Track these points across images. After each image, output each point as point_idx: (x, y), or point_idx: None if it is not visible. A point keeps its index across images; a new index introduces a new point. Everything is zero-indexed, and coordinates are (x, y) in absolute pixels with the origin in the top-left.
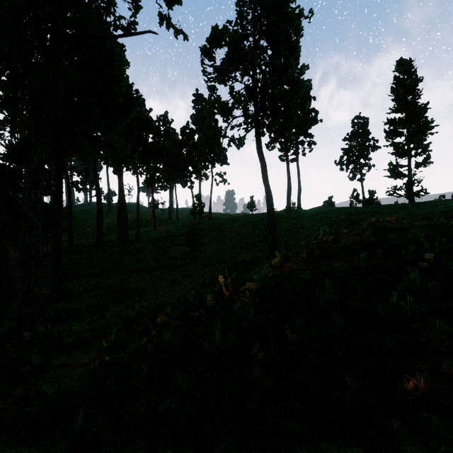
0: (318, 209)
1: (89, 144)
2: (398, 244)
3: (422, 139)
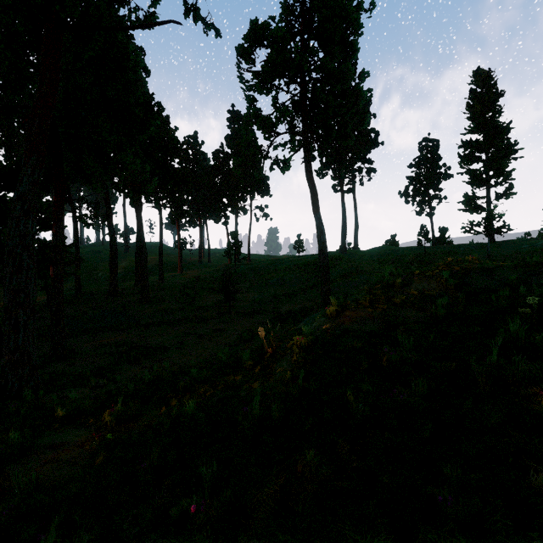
0: (379, 250)
1: (97, 165)
2: (484, 288)
3: (504, 165)
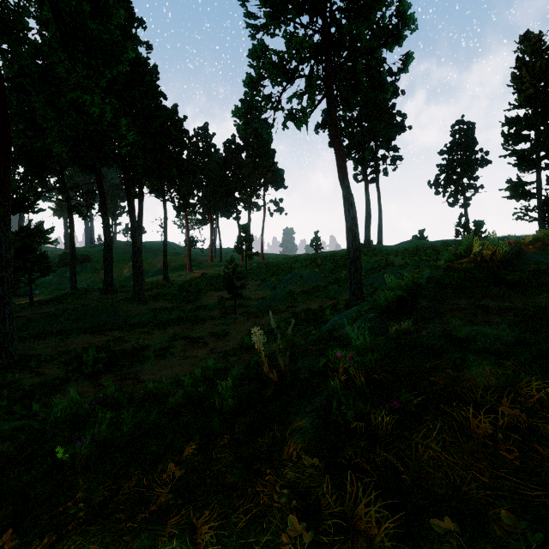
0: (408, 244)
1: (46, 108)
2: None
3: None
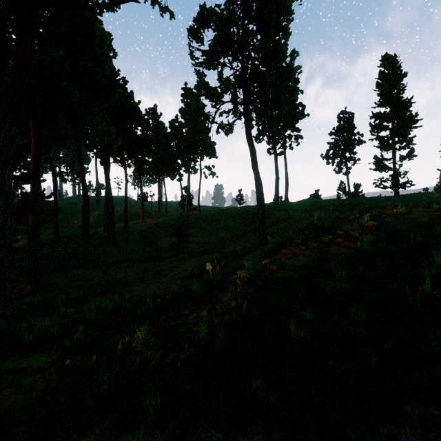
0: (306, 202)
1: (68, 126)
2: (400, 229)
3: (407, 133)
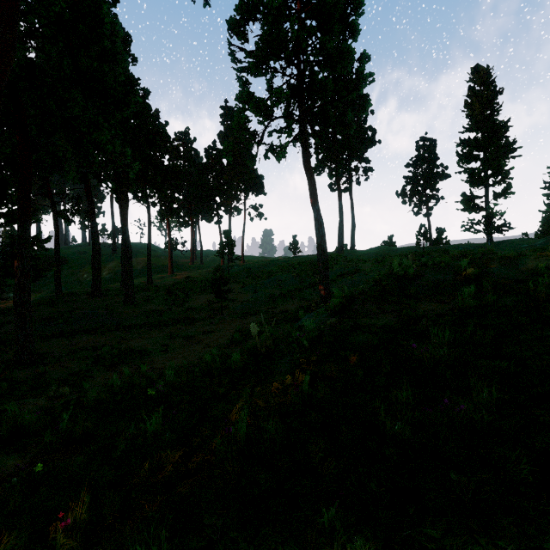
0: (377, 250)
1: (68, 145)
2: (509, 278)
3: (503, 164)
